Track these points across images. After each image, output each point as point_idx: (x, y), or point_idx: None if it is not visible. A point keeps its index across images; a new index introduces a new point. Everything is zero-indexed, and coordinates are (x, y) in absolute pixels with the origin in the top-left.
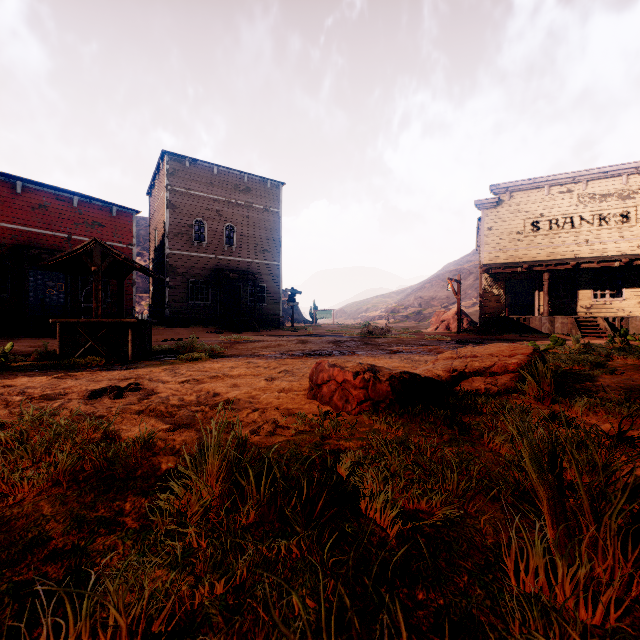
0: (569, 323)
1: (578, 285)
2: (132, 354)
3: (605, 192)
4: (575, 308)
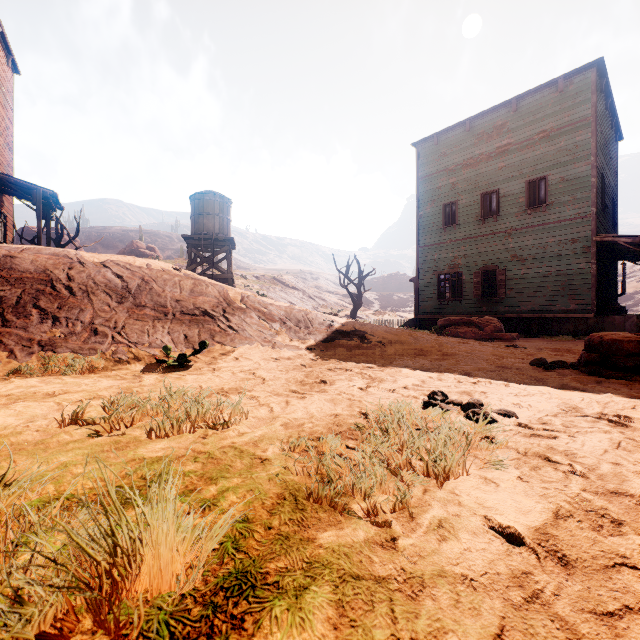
0: None
1: None
2: None
3: None
4: None
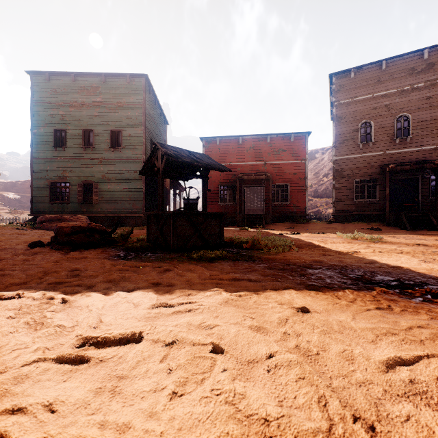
0: None
1: None
2: (172, 244)
3: None
4: None
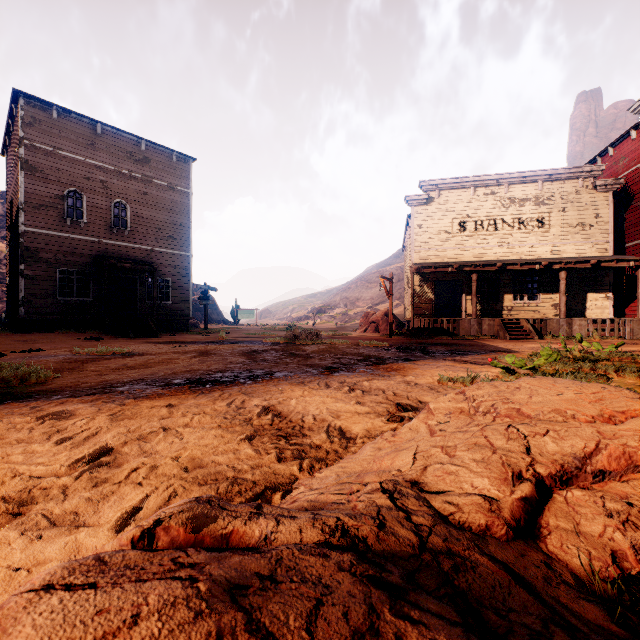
0: (496, 325)
1: (501, 287)
2: None
3: (524, 197)
4: (498, 310)
